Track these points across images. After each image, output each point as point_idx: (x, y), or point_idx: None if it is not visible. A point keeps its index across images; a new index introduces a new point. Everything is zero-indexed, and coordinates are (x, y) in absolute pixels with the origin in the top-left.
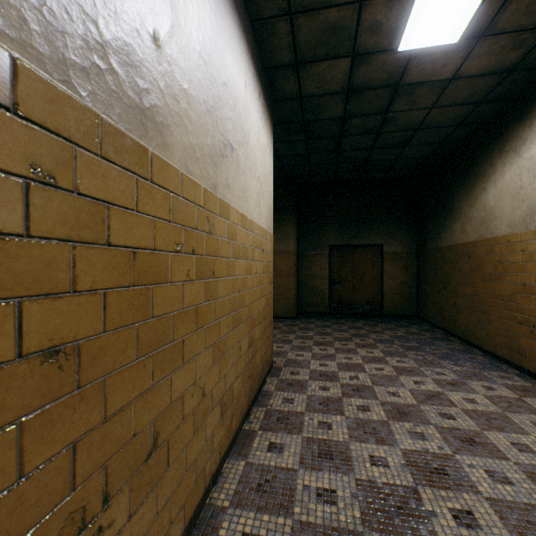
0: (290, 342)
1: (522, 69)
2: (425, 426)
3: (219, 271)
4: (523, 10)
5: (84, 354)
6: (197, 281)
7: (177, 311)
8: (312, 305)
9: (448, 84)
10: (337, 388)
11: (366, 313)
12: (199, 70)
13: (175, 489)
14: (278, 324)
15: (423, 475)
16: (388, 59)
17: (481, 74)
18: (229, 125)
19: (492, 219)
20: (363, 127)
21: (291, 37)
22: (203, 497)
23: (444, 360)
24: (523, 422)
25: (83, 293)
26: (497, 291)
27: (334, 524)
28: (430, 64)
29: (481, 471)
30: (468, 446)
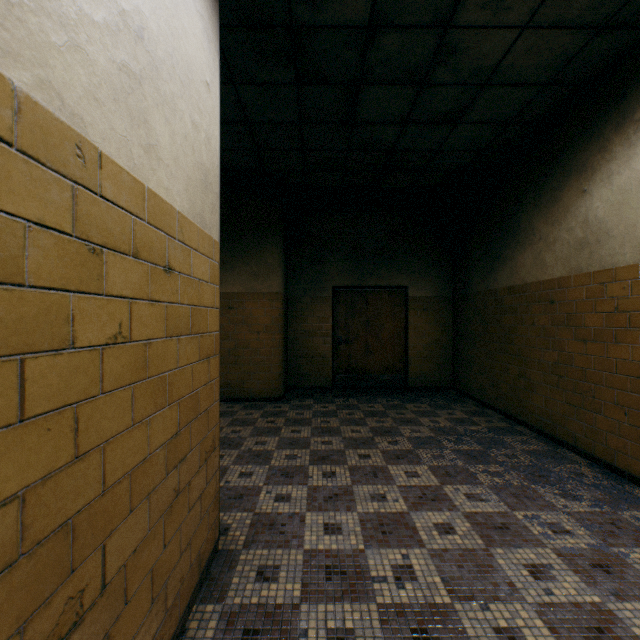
0: (267, 460)
1: None
2: None
3: None
4: None
5: None
6: None
7: None
8: (308, 376)
9: None
10: (373, 633)
11: (385, 386)
12: None
13: None
14: (252, 414)
15: None
16: None
17: None
18: None
19: (604, 238)
20: (401, 64)
21: None
22: None
23: (541, 485)
24: None
25: None
26: (614, 360)
27: None
28: None
29: None
30: None
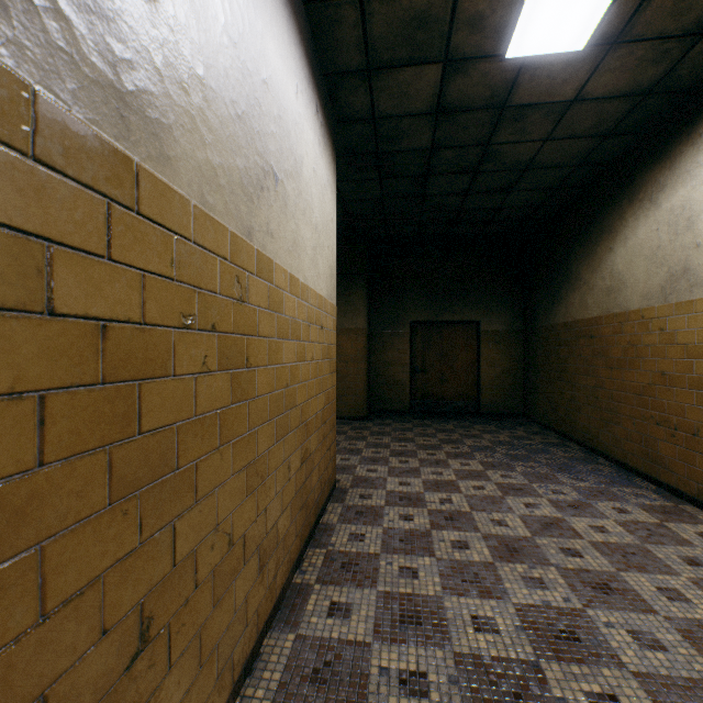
0: (359, 453)
1: (662, 92)
2: (543, 568)
3: (255, 357)
4: (669, 9)
5: None
6: (220, 373)
7: (185, 421)
8: (388, 401)
9: (568, 108)
10: (423, 516)
11: (458, 411)
12: (224, 53)
13: (182, 700)
14: (343, 427)
15: (546, 642)
16: (491, 69)
17: (611, 96)
18: (272, 144)
19: (622, 288)
20: (457, 164)
21: (362, 29)
22: (231, 697)
23: (561, 473)
24: (670, 557)
25: None
26: (627, 382)
27: None
28: (546, 78)
29: (623, 631)
30: (602, 596)
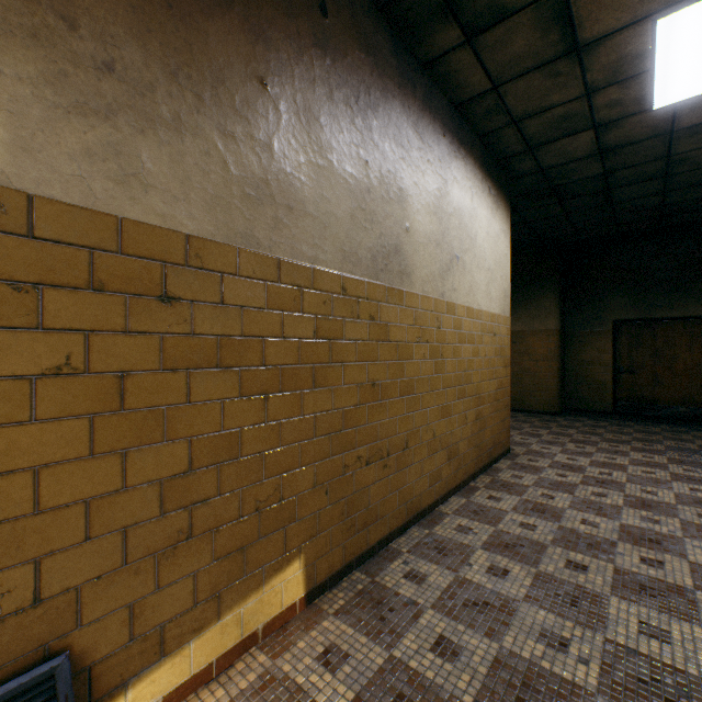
0: (538, 436)
1: None
2: (666, 517)
3: (445, 354)
4: None
5: (381, 387)
6: (429, 360)
7: (417, 377)
8: (585, 400)
9: None
10: (577, 477)
11: (678, 417)
12: (431, 223)
13: (416, 480)
14: (530, 419)
15: (631, 538)
16: (643, 118)
17: None
18: (455, 242)
19: None
20: (639, 176)
21: (519, 135)
22: (434, 504)
23: None
24: None
25: (381, 362)
26: None
27: (527, 537)
28: None
29: None
30: None
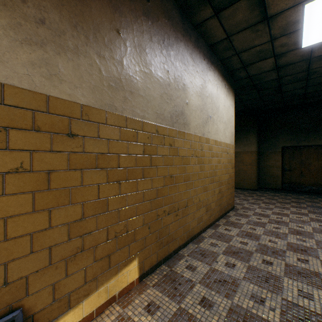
0: (247, 200)
1: None
2: (308, 239)
3: (205, 162)
4: None
5: (175, 178)
6: (197, 165)
7: (192, 173)
8: (269, 183)
9: None
10: (266, 219)
11: (312, 191)
12: (198, 100)
13: (191, 221)
14: (243, 192)
15: (292, 249)
16: (297, 52)
17: None
18: (209, 109)
19: None
20: (294, 79)
21: (239, 60)
22: (199, 232)
23: None
24: None
25: (175, 166)
26: None
27: (243, 248)
28: None
29: None
30: None
